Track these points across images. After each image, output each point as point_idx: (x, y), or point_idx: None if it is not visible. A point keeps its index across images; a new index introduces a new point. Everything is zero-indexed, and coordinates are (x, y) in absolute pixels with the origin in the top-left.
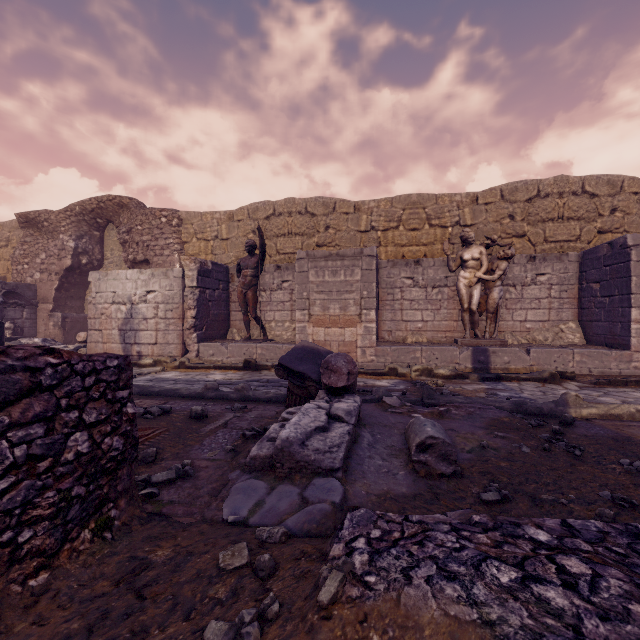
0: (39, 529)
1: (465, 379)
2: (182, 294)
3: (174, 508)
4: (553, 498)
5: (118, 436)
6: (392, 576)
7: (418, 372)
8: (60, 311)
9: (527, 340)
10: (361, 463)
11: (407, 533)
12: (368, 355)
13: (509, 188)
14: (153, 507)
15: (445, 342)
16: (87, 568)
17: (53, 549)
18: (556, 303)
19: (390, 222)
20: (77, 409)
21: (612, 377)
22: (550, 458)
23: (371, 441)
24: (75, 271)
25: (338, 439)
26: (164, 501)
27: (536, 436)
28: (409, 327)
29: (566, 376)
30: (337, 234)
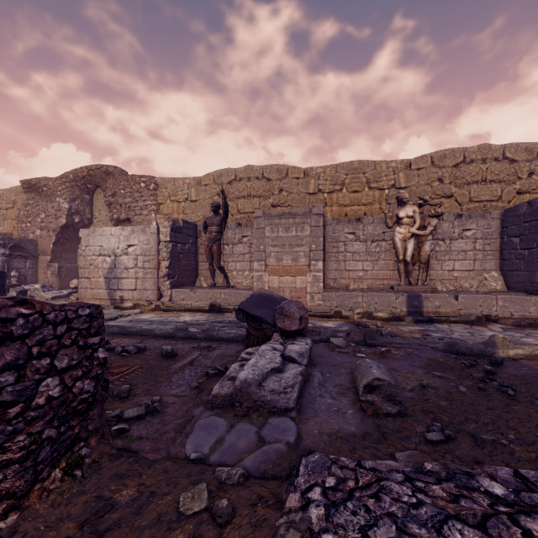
0: (9, 472)
1: (401, 321)
2: (157, 247)
3: (142, 444)
4: (493, 438)
5: (89, 379)
6: (350, 535)
7: (360, 315)
8: (57, 262)
9: (455, 287)
10: (313, 402)
11: (361, 482)
12: (316, 300)
13: (438, 155)
14: (123, 442)
15: (383, 288)
16: (55, 508)
17: (23, 491)
18: (480, 255)
19: (335, 185)
20: (49, 356)
21: (532, 320)
22: (486, 397)
23: (321, 380)
24: (69, 228)
25: (292, 380)
26: (133, 436)
27: (470, 375)
28: (351, 275)
29: (491, 319)
30: (289, 196)
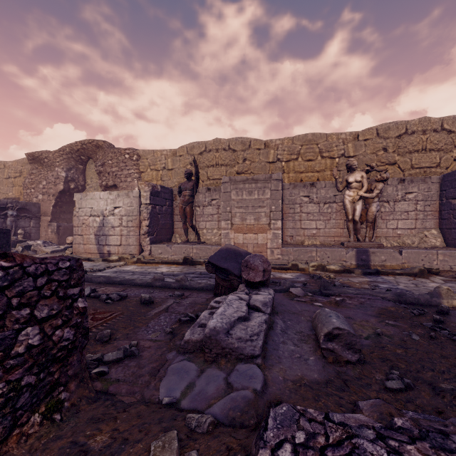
0: None
1: (351, 273)
2: (139, 209)
3: (119, 386)
4: (452, 387)
5: (69, 328)
6: None
7: (314, 267)
8: (56, 221)
9: (398, 243)
10: (276, 348)
11: (332, 438)
12: (275, 254)
13: (383, 128)
14: (102, 385)
15: (334, 244)
16: (32, 453)
17: (1, 437)
18: (421, 215)
19: (291, 155)
20: (28, 306)
21: None
22: (438, 346)
23: (283, 327)
24: (66, 193)
25: (257, 328)
26: (112, 379)
27: (420, 324)
28: (306, 233)
29: (432, 272)
30: (252, 164)
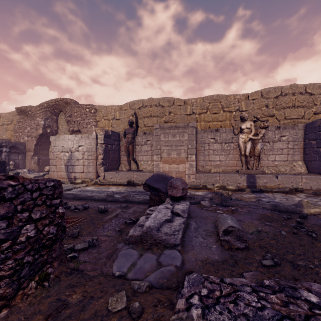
0: (2, 283)
1: (243, 191)
2: (96, 147)
3: (86, 265)
4: (305, 264)
5: (53, 226)
6: None
7: (218, 187)
8: (37, 156)
9: (275, 171)
10: (191, 240)
11: (224, 292)
12: (191, 178)
13: (265, 91)
14: (74, 264)
15: (231, 172)
16: (31, 306)
17: (11, 295)
18: (291, 151)
19: (202, 109)
20: (28, 211)
21: None
22: (298, 238)
23: (195, 227)
24: (44, 136)
25: (178, 227)
26: (81, 261)
27: (287, 224)
28: (212, 164)
29: (298, 190)
30: (175, 116)
